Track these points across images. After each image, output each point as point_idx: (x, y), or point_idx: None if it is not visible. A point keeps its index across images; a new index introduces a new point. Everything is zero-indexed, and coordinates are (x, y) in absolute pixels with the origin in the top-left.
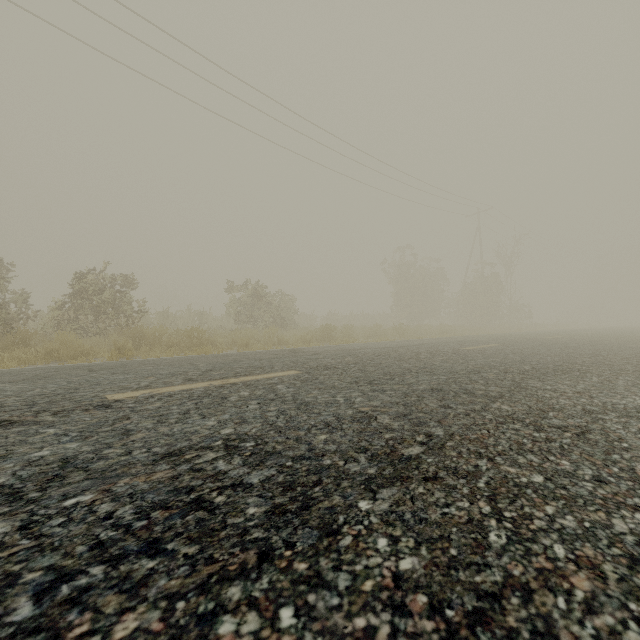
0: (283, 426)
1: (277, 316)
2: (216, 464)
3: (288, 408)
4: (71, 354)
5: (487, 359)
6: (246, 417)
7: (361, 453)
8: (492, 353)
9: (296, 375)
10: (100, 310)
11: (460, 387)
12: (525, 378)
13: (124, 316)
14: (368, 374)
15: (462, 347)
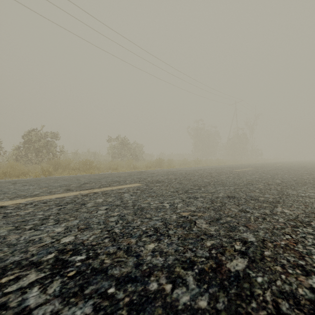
0: (118, 233)
1: (133, 154)
2: (27, 294)
3: (127, 213)
4: (17, 174)
5: (252, 176)
6: (91, 222)
7: (188, 269)
8: (252, 173)
9: (138, 186)
10: (39, 150)
11: (246, 195)
12: (283, 188)
13: (52, 154)
14: (184, 186)
15: (233, 170)
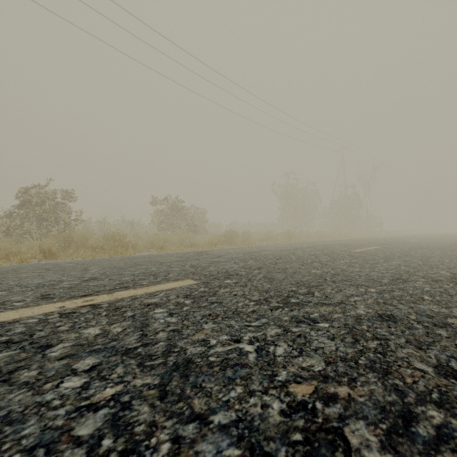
0: None
1: (191, 224)
2: None
3: (141, 390)
4: None
5: (390, 262)
6: (5, 453)
7: None
8: (386, 255)
9: (189, 287)
10: (42, 218)
11: (414, 310)
12: None
13: (64, 223)
14: (278, 285)
15: (351, 249)
